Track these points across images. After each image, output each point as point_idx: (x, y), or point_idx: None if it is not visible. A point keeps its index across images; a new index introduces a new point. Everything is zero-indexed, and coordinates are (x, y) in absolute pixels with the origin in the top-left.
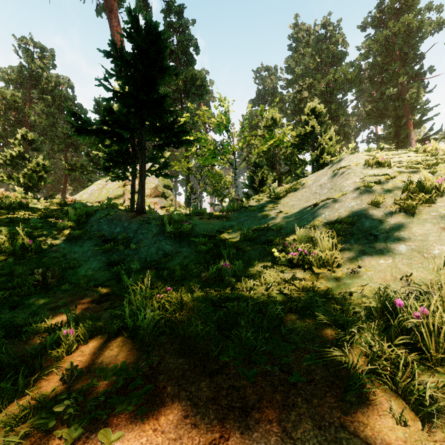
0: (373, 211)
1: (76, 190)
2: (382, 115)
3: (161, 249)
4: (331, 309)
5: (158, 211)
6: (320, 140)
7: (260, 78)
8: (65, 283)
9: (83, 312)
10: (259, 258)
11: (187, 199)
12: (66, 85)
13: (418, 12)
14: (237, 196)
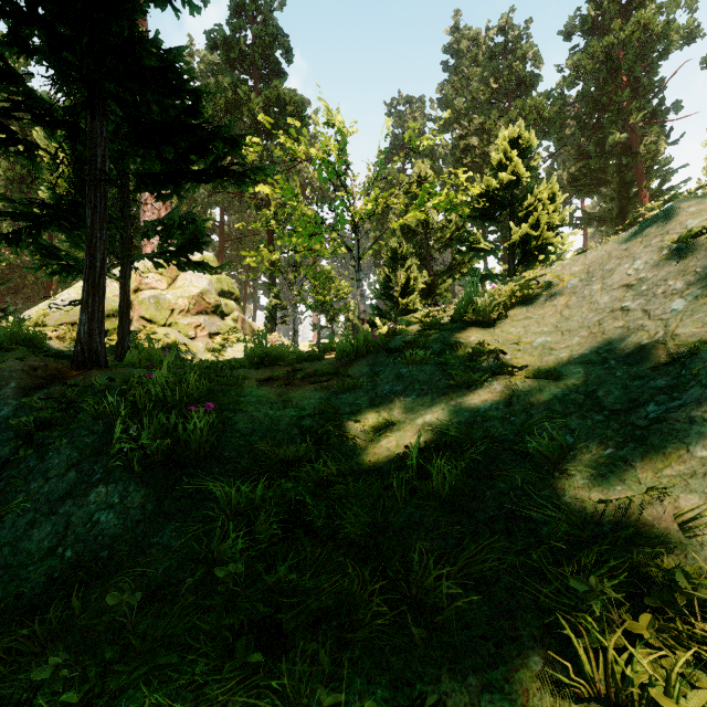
0: None
1: None
2: (596, 180)
3: (73, 536)
4: None
5: (204, 343)
6: (529, 201)
7: (396, 115)
8: None
9: None
10: (532, 700)
11: (269, 317)
12: None
13: (657, 9)
14: (362, 313)
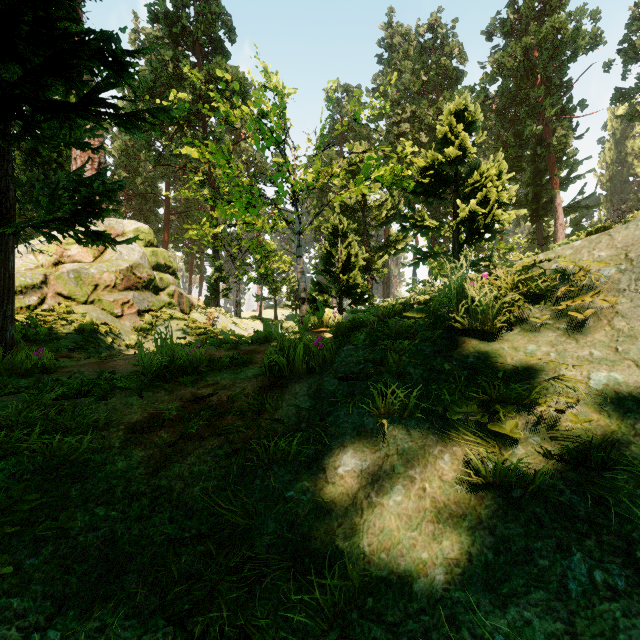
0: None
1: None
2: (513, 167)
3: None
4: None
5: (131, 321)
6: (475, 177)
7: (335, 102)
8: None
9: None
10: None
11: (211, 290)
12: None
13: (567, 17)
14: (302, 292)
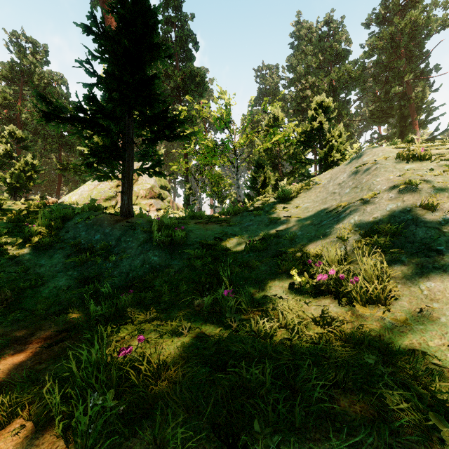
0: (424, 216)
1: (71, 191)
2: (386, 114)
3: (147, 262)
4: (412, 391)
5: (154, 214)
6: (328, 136)
7: (261, 77)
8: (18, 309)
9: (24, 361)
10: (271, 276)
11: (186, 200)
12: (59, 82)
13: (424, 8)
14: (238, 197)
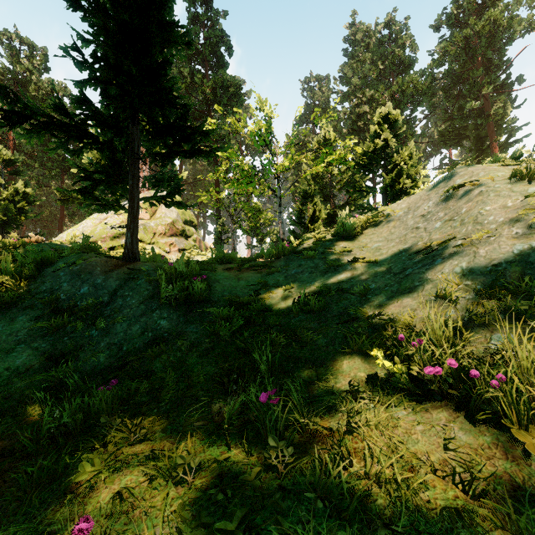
0: None
1: None
2: (459, 135)
3: (151, 328)
4: None
5: (175, 255)
6: (395, 158)
7: (309, 89)
8: None
9: None
10: (335, 356)
11: (217, 239)
12: (62, 93)
13: (505, 7)
14: (282, 235)
